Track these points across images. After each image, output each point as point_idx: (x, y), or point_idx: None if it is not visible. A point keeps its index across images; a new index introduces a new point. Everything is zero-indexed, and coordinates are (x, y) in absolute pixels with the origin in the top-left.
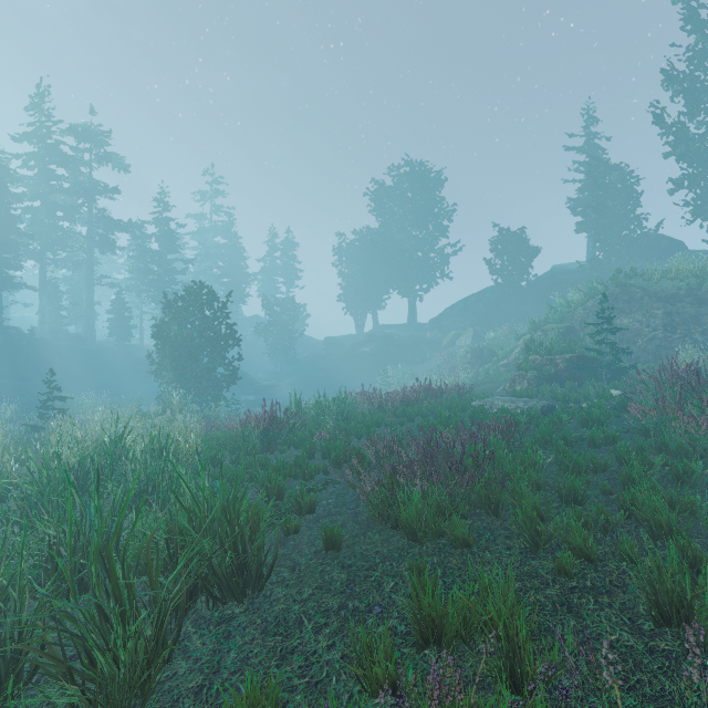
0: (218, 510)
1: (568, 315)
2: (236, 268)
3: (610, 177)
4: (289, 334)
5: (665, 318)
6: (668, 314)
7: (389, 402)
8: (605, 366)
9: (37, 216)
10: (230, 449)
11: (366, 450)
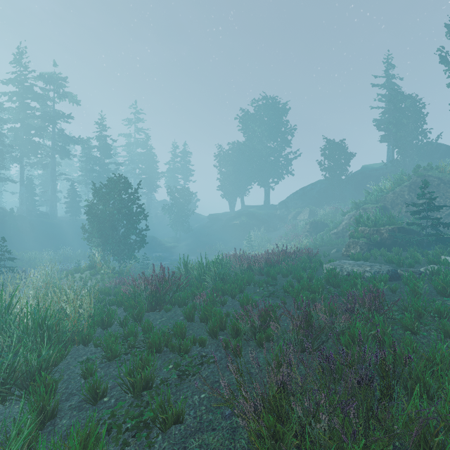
0: None
1: (381, 198)
2: (150, 168)
3: (405, 103)
4: (185, 212)
5: None
6: None
7: (256, 263)
8: (425, 236)
9: (18, 133)
10: (124, 307)
11: (241, 323)
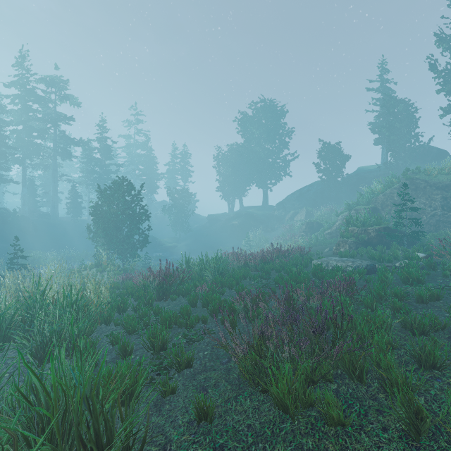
0: (77, 400)
1: (372, 199)
2: (150, 169)
3: (397, 108)
4: (184, 213)
5: (442, 201)
6: (444, 198)
7: (252, 260)
8: (406, 235)
9: (20, 135)
10: (135, 297)
11: (236, 304)
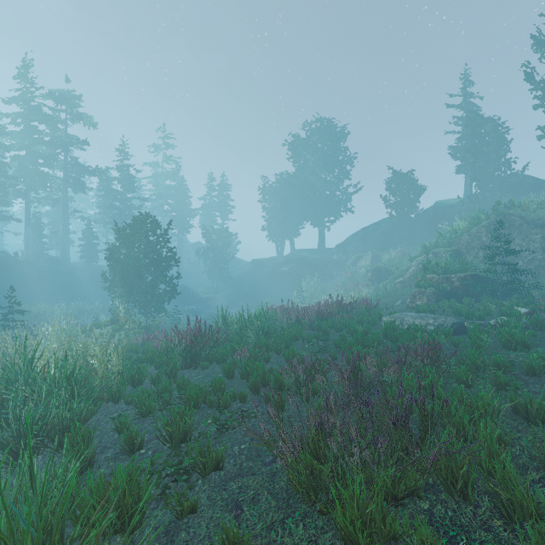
0: None
1: (454, 240)
2: (182, 204)
3: (485, 128)
4: (223, 257)
5: (543, 241)
6: None
7: (306, 316)
8: (500, 284)
9: (23, 163)
10: (156, 364)
11: (285, 377)
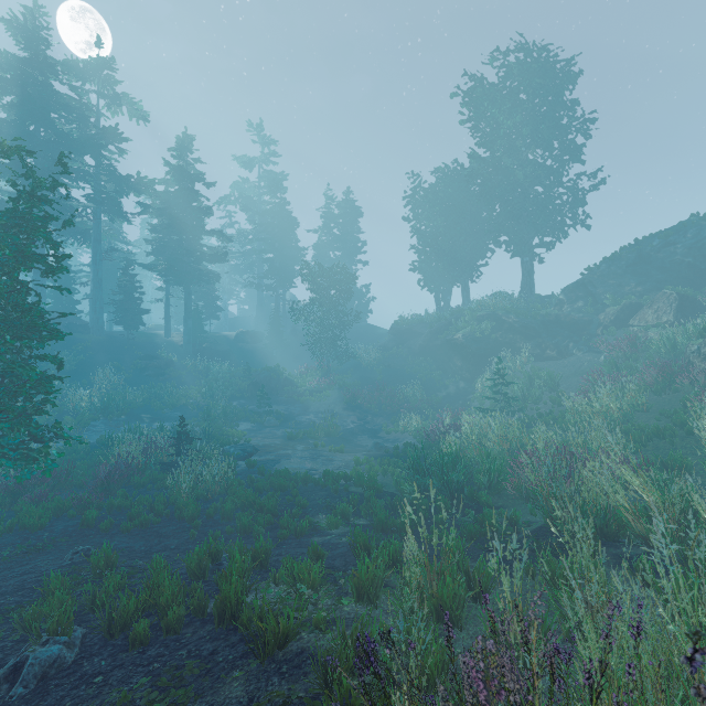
0: None
1: None
2: (281, 240)
3: None
4: (338, 317)
5: None
6: None
7: None
8: None
9: None
10: None
11: None
